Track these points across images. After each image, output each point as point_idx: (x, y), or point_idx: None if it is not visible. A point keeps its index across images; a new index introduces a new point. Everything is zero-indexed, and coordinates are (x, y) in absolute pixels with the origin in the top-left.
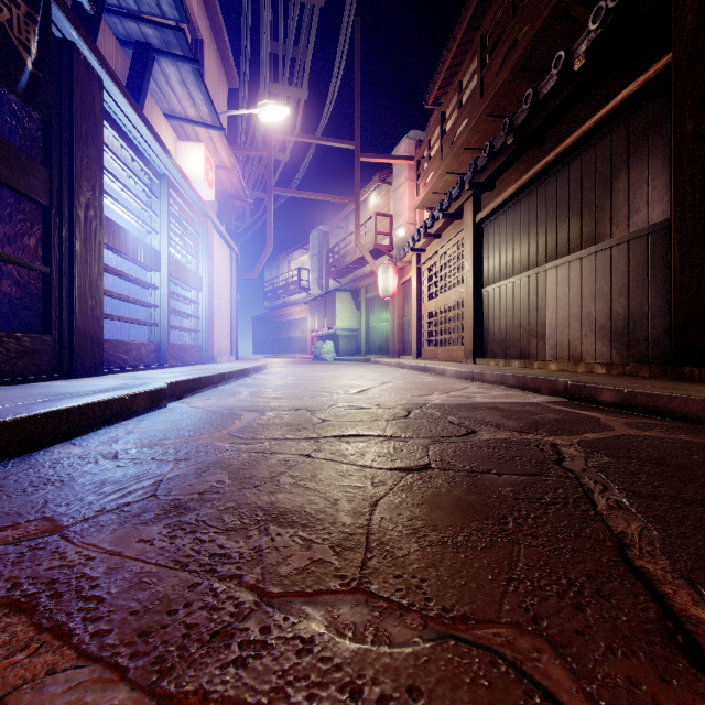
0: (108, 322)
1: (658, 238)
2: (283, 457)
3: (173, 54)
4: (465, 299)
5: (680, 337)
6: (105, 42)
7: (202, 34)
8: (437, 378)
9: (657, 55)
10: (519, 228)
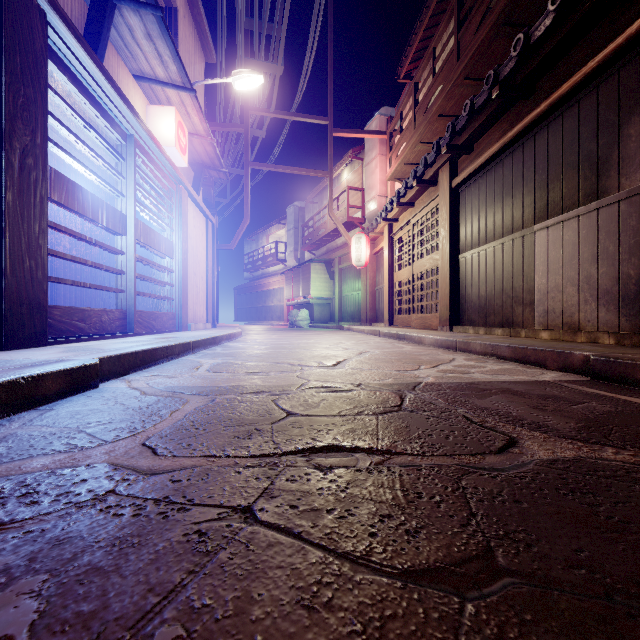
0: (89, 290)
1: None
2: (200, 519)
3: None
4: (440, 265)
5: None
6: None
7: (176, 2)
8: (416, 347)
9: None
10: (501, 190)
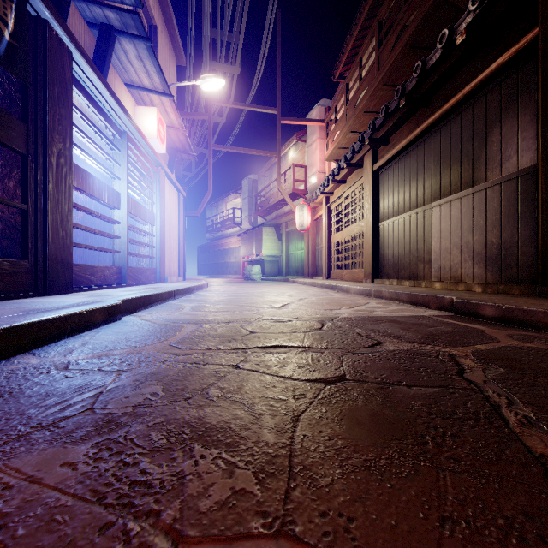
0: (82, 250)
1: (526, 180)
2: (214, 368)
3: (131, 34)
4: (365, 231)
5: (546, 262)
6: (75, 23)
7: (155, 21)
8: (343, 295)
9: (525, 30)
10: (409, 174)
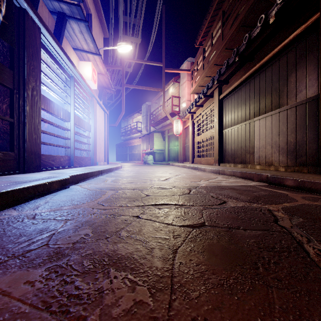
0: (48, 146)
1: (311, 104)
2: (124, 218)
3: (76, 18)
4: (214, 135)
5: None
6: (43, 11)
7: (91, 11)
8: (202, 172)
9: (311, 15)
10: (241, 101)
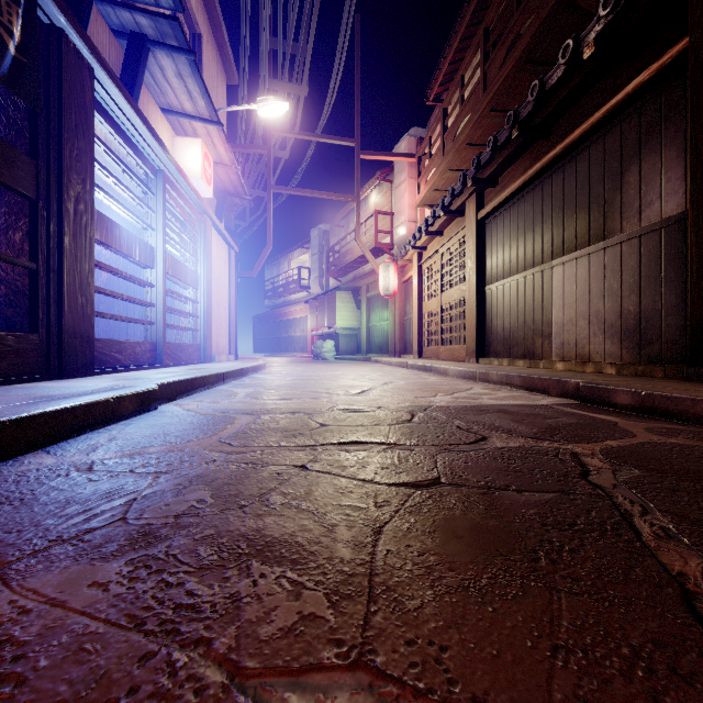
0: (106, 321)
1: (672, 232)
2: (276, 469)
3: (168, 45)
4: (467, 297)
5: (697, 336)
6: (97, 32)
7: (200, 29)
8: (440, 378)
9: (671, 41)
10: (523, 224)
